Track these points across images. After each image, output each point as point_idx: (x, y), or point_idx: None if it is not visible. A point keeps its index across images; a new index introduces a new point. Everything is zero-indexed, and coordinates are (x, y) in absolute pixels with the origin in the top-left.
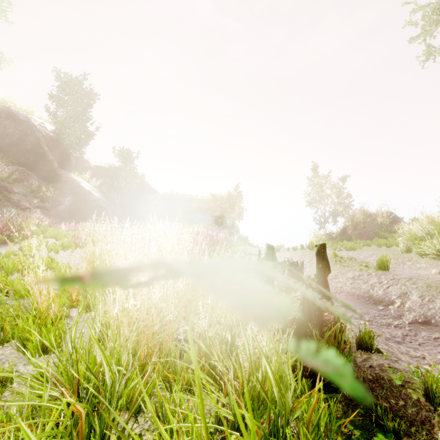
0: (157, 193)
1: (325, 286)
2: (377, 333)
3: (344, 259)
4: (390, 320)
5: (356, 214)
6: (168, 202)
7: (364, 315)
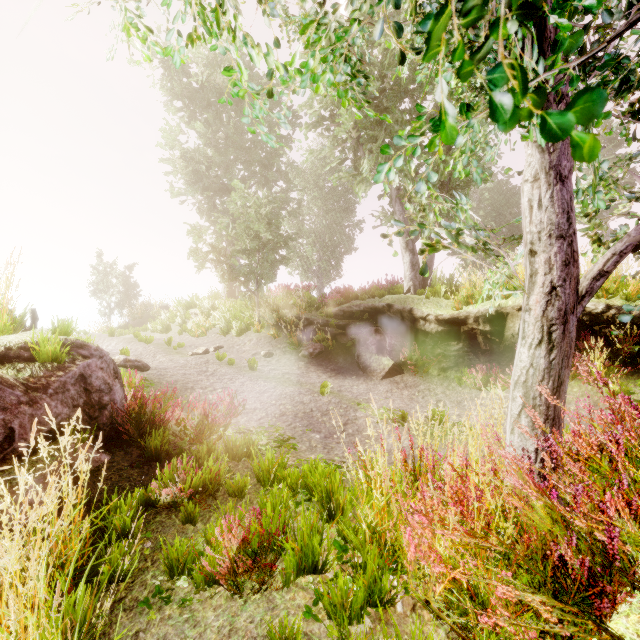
0: None
1: (35, 326)
2: None
3: (93, 335)
4: None
5: (137, 306)
6: None
7: None
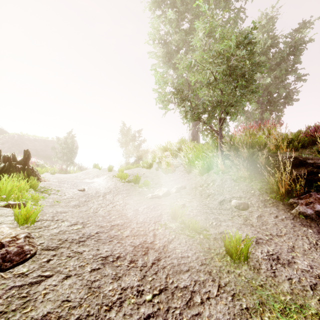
0: (7, 133)
1: (26, 165)
2: (65, 187)
3: (103, 170)
4: (86, 186)
5: (140, 151)
6: (16, 141)
7: (79, 186)
